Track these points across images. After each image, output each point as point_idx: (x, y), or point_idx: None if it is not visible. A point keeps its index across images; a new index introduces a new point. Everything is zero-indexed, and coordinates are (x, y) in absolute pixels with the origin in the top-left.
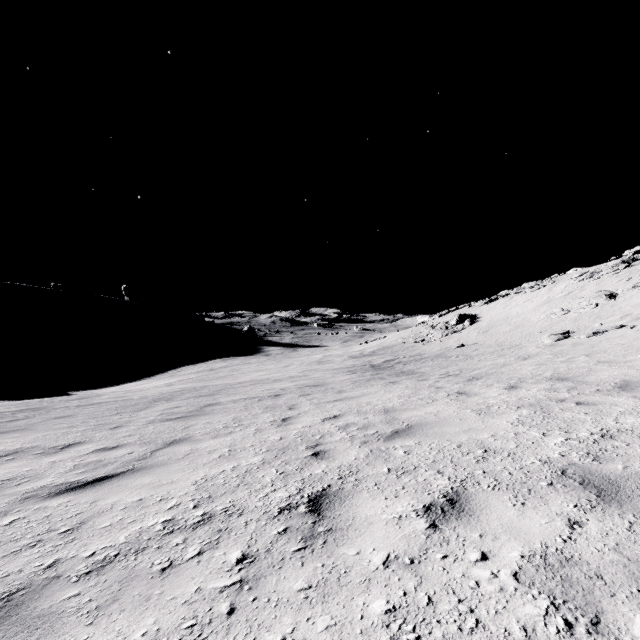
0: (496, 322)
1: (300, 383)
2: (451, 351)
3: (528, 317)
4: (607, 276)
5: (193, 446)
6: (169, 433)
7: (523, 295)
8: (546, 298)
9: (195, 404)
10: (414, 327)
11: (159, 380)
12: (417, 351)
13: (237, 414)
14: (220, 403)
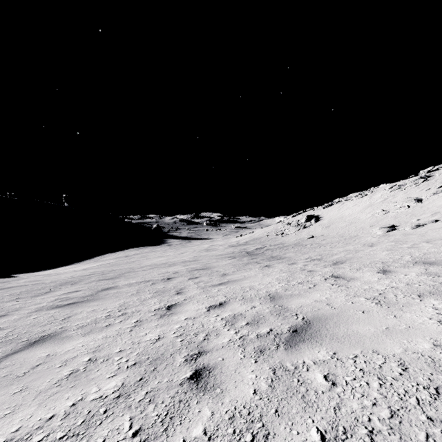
0: (334, 220)
1: (190, 267)
2: (305, 241)
3: (358, 216)
4: (411, 187)
5: (54, 349)
6: (44, 325)
7: (351, 201)
8: (369, 203)
9: (94, 288)
10: (274, 224)
11: (86, 264)
12: (279, 241)
13: (126, 299)
14: (117, 287)
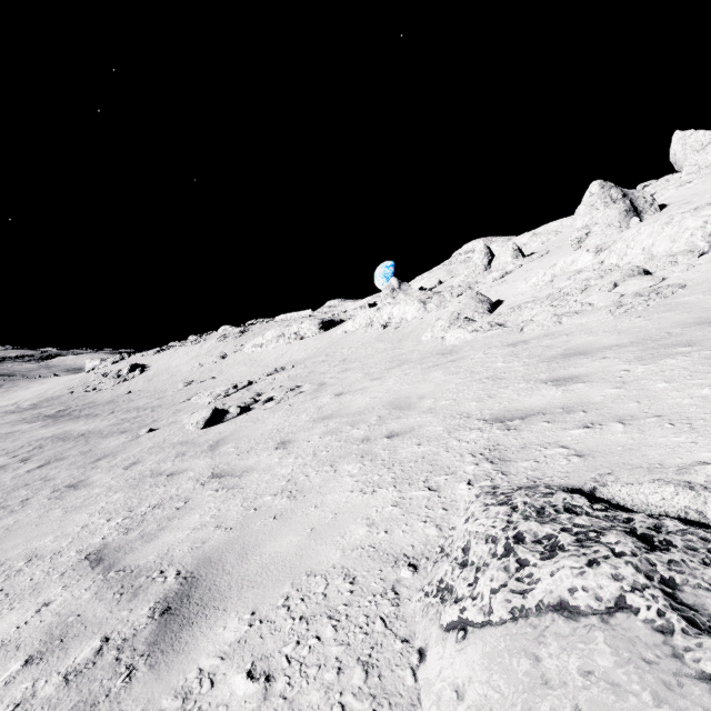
0: (161, 372)
1: None
2: (121, 397)
3: (182, 368)
4: (231, 341)
5: None
6: None
7: (185, 348)
8: (197, 353)
9: None
10: (83, 375)
11: None
12: (90, 400)
13: None
14: None
